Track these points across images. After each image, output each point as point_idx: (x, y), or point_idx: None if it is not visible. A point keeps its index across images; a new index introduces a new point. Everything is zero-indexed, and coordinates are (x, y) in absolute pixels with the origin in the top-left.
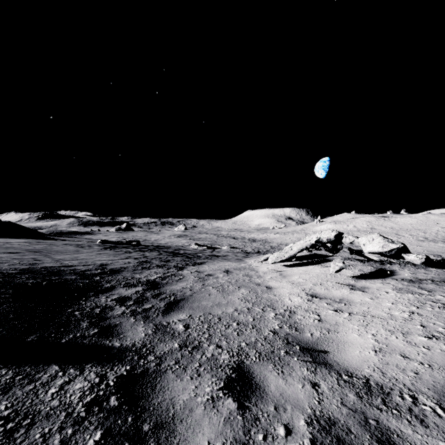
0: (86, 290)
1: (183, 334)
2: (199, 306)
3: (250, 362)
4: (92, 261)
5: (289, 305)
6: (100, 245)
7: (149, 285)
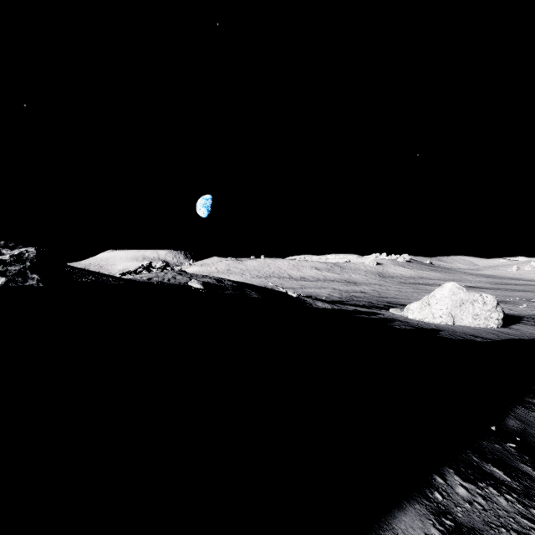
0: None
1: None
2: None
3: None
4: None
5: None
6: None
7: None
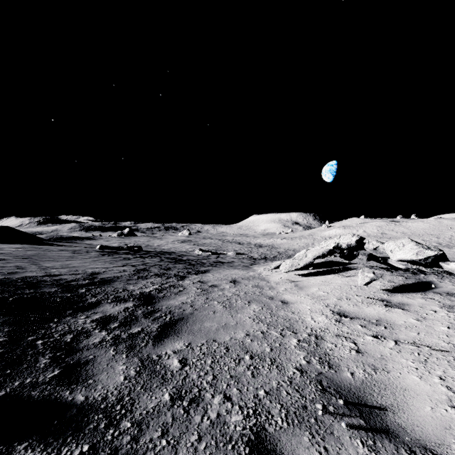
0: (63, 307)
1: (177, 376)
2: (201, 329)
3: (275, 429)
4: (84, 269)
5: (313, 327)
6: (99, 250)
7: (143, 299)
